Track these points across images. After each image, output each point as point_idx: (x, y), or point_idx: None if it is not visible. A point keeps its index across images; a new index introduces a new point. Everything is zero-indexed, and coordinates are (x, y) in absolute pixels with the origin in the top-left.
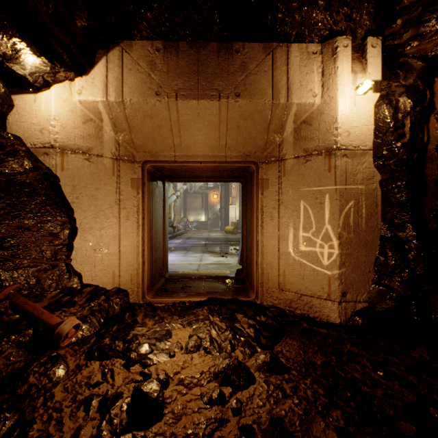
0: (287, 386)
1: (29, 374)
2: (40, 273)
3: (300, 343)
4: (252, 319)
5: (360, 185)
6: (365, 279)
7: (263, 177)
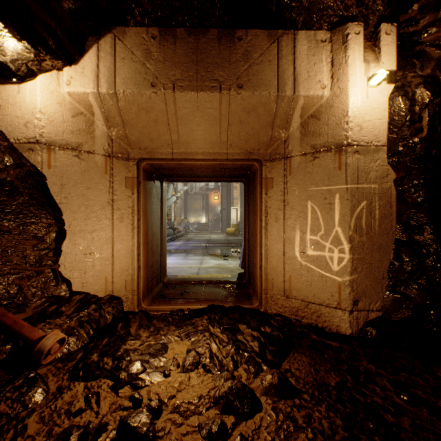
0: (299, 415)
1: (0, 401)
2: (22, 280)
3: (311, 360)
4: (256, 330)
5: (373, 184)
6: (379, 286)
7: (267, 176)
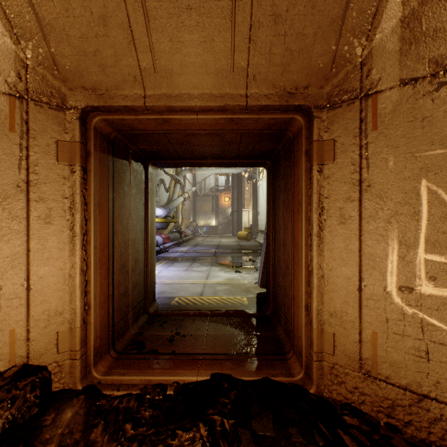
0: None
1: None
2: None
3: None
4: None
5: None
6: None
7: (323, 137)
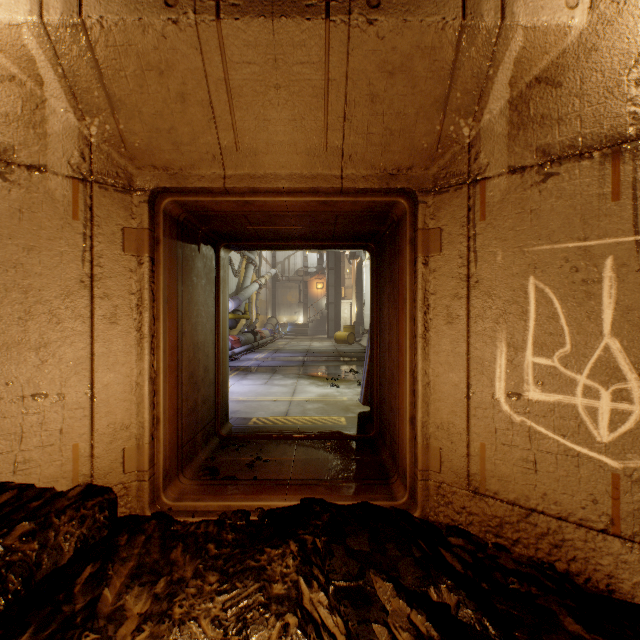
0: None
1: None
2: None
3: None
4: (420, 609)
5: None
6: None
7: (429, 225)
